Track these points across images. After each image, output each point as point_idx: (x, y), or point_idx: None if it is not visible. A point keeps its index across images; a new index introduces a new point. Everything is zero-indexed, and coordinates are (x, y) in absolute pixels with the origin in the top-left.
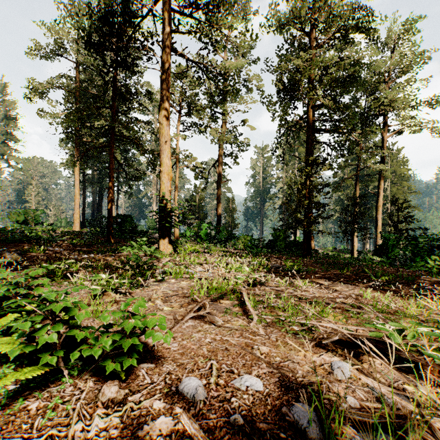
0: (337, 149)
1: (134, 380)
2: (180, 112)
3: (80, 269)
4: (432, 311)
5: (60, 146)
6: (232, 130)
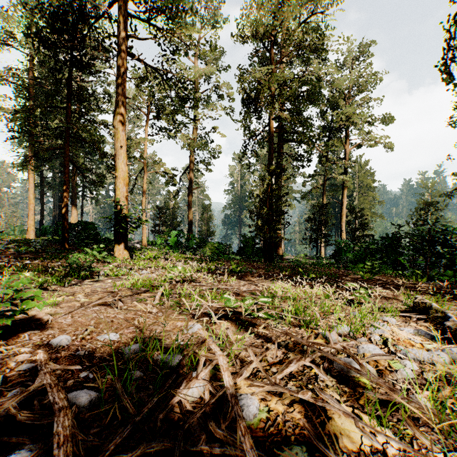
0: (299, 160)
1: (15, 339)
2: (148, 115)
3: (16, 273)
4: (307, 293)
5: (13, 144)
6: (205, 137)
